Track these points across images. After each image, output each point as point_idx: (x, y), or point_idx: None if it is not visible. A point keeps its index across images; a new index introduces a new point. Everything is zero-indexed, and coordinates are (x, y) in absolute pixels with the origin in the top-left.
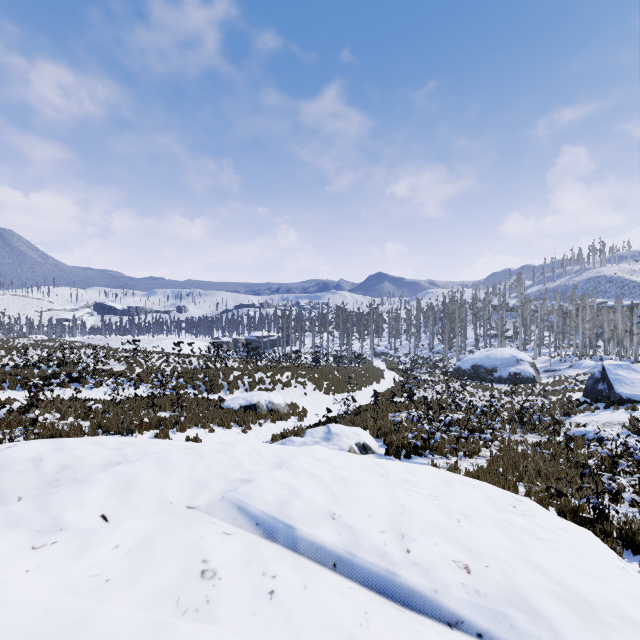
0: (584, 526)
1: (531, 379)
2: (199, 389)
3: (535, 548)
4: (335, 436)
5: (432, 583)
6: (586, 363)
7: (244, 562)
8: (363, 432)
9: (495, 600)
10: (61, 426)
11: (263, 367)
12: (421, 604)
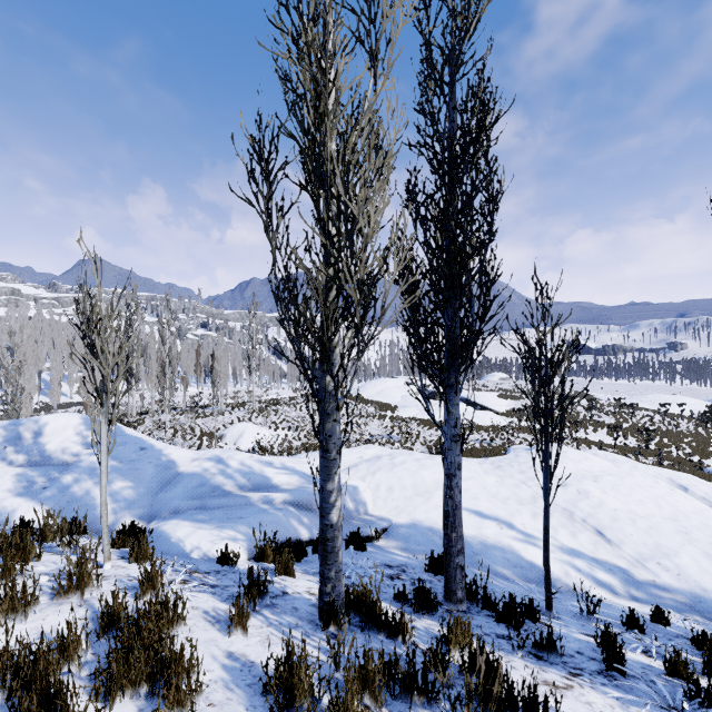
0: None
1: None
2: (683, 451)
3: None
4: None
5: None
6: None
7: (667, 485)
8: None
9: None
10: None
11: None
12: None
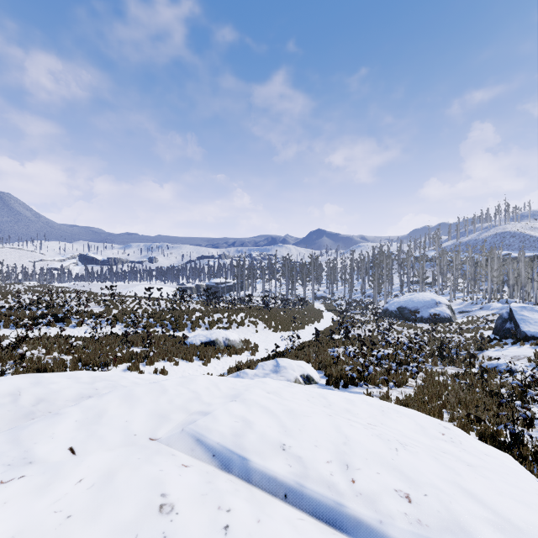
0: (503, 450)
1: (448, 319)
2: (166, 327)
3: (467, 475)
4: (283, 369)
5: (377, 514)
6: (494, 305)
7: (200, 496)
8: (307, 365)
9: (436, 530)
10: (46, 360)
11: (221, 309)
12: (367, 535)
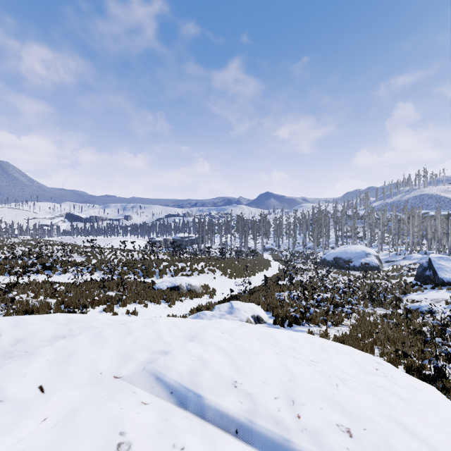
0: (428, 382)
1: (376, 267)
2: (138, 275)
3: (401, 409)
4: (236, 310)
5: (321, 449)
6: (415, 256)
7: (157, 434)
8: (257, 307)
9: None
10: (33, 303)
11: (184, 259)
12: None
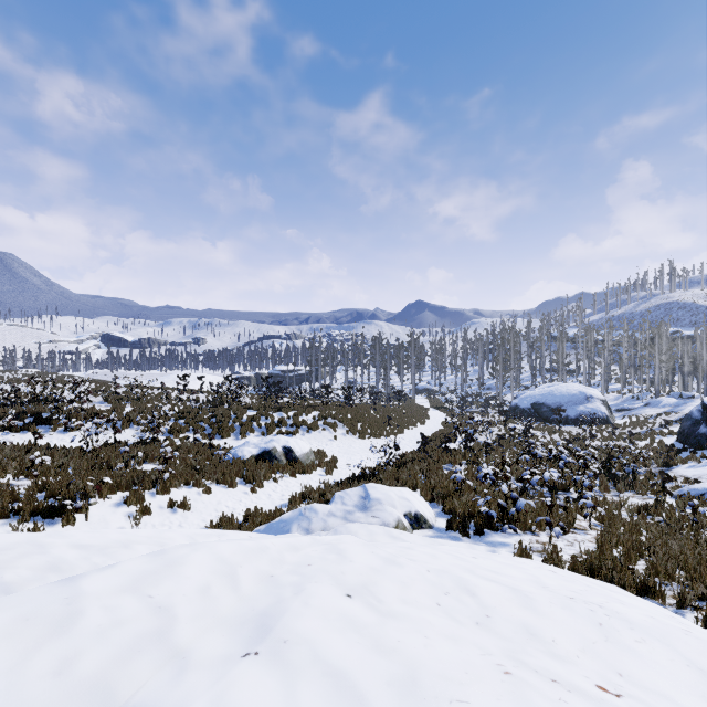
0: None
1: (604, 419)
2: (203, 432)
3: None
4: (375, 503)
5: None
6: (666, 401)
7: None
8: (414, 496)
9: None
10: None
11: (284, 405)
12: None
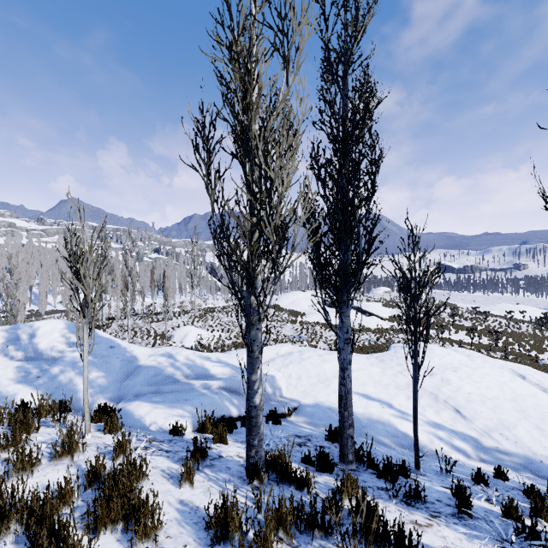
0: None
1: None
2: (524, 348)
3: None
4: None
5: None
6: None
7: (509, 374)
8: None
9: None
10: None
11: None
12: None
